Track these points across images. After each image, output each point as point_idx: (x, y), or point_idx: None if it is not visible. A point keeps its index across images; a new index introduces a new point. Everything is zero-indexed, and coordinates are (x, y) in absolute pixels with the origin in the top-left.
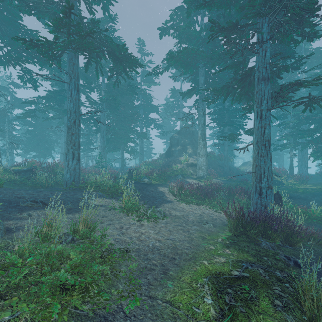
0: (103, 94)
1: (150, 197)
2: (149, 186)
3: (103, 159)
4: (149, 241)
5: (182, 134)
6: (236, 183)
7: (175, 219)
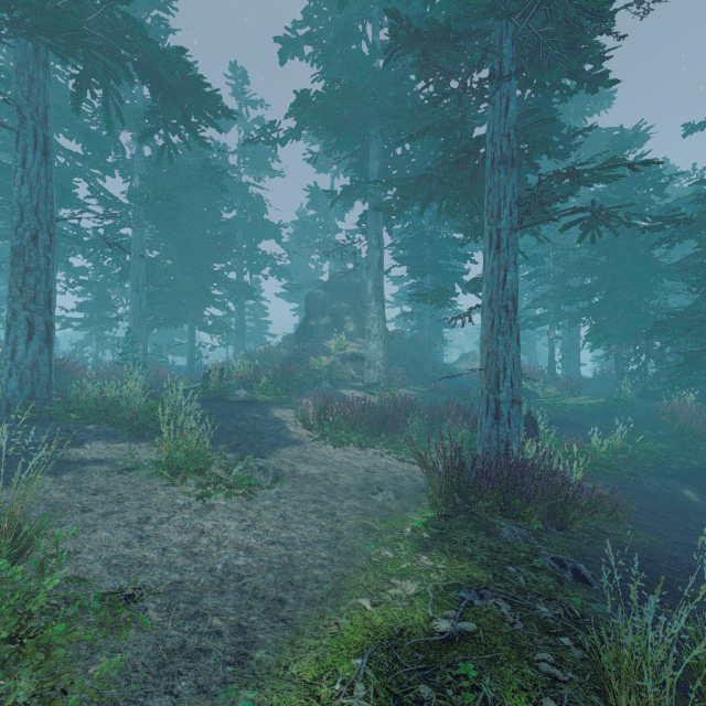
0: (138, 183)
1: (247, 434)
2: (249, 408)
3: (138, 345)
4: (219, 554)
5: (334, 289)
6: (447, 398)
7: (303, 486)
